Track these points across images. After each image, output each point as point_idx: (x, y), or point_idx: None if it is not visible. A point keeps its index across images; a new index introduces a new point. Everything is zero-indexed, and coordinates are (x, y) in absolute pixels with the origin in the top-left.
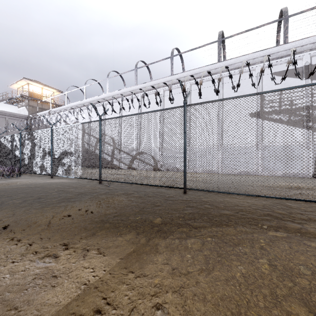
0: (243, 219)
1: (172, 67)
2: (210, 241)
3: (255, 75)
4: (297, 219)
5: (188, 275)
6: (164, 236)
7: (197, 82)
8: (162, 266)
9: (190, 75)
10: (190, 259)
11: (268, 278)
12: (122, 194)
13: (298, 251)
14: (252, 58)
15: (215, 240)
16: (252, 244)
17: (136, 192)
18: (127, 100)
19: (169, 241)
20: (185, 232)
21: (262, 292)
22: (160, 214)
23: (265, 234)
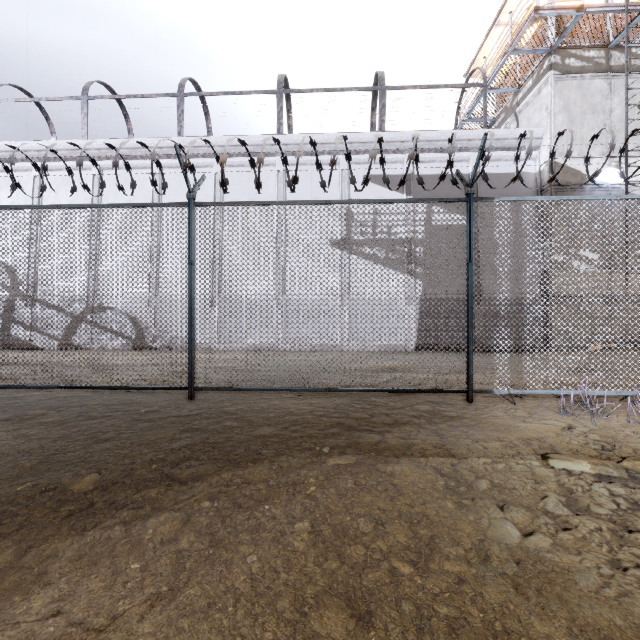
0: (293, 442)
1: (182, 119)
2: (206, 509)
3: (339, 174)
4: (379, 425)
5: (110, 627)
6: (83, 527)
7: (219, 157)
8: (36, 627)
9: (221, 145)
10: (136, 574)
11: (299, 565)
12: (4, 420)
13: (366, 488)
14: (334, 142)
15: (219, 504)
16: (292, 494)
17: (53, 411)
18: (35, 166)
19: (94, 538)
20: (152, 499)
21: (277, 606)
22: (102, 461)
23: (322, 466)
